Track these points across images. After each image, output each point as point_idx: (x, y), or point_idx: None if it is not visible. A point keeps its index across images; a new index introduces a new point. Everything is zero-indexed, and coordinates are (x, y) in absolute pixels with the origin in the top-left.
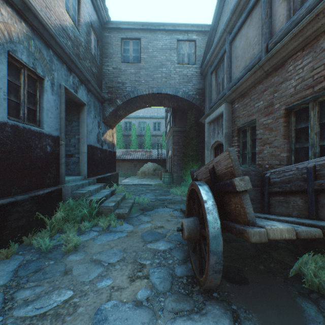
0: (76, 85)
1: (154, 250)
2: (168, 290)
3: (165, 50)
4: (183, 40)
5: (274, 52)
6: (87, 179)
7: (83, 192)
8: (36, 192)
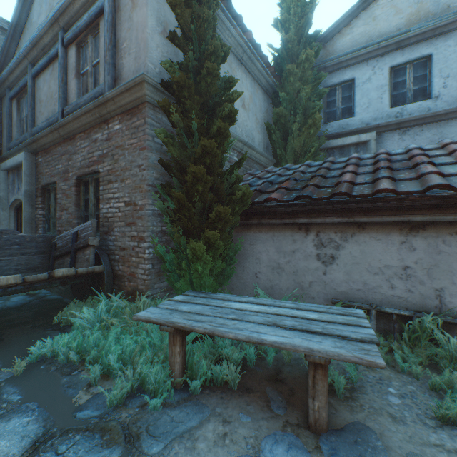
0: None
1: None
2: None
3: None
4: None
5: (64, 122)
6: None
7: None
8: None
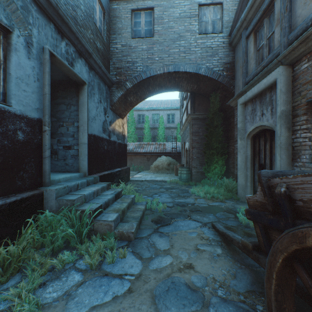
0: (72, 56)
1: None
2: None
3: (184, 18)
4: (206, 4)
5: None
6: (87, 177)
7: (72, 199)
8: None
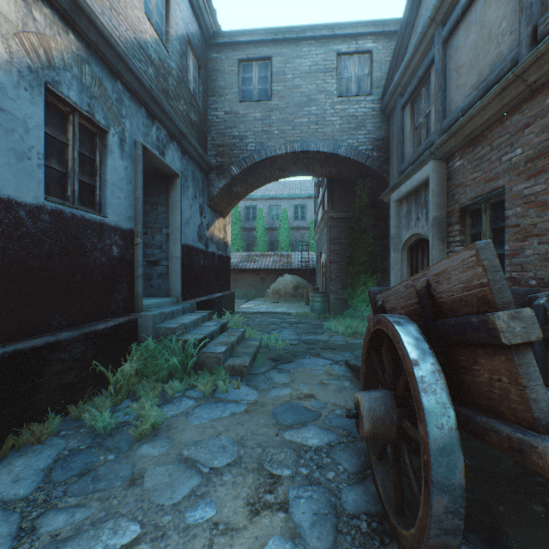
0: (163, 142)
1: (297, 446)
2: (329, 546)
3: (316, 73)
4: (348, 53)
5: None
6: (181, 303)
7: (172, 327)
8: (94, 325)
